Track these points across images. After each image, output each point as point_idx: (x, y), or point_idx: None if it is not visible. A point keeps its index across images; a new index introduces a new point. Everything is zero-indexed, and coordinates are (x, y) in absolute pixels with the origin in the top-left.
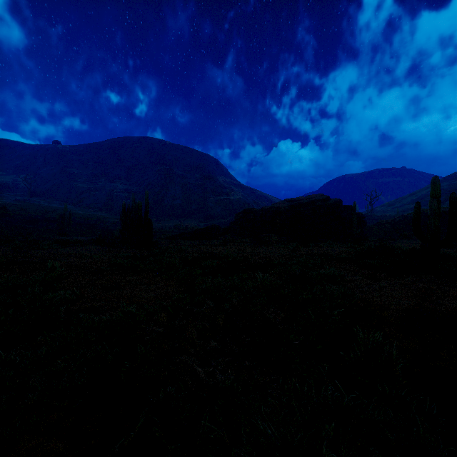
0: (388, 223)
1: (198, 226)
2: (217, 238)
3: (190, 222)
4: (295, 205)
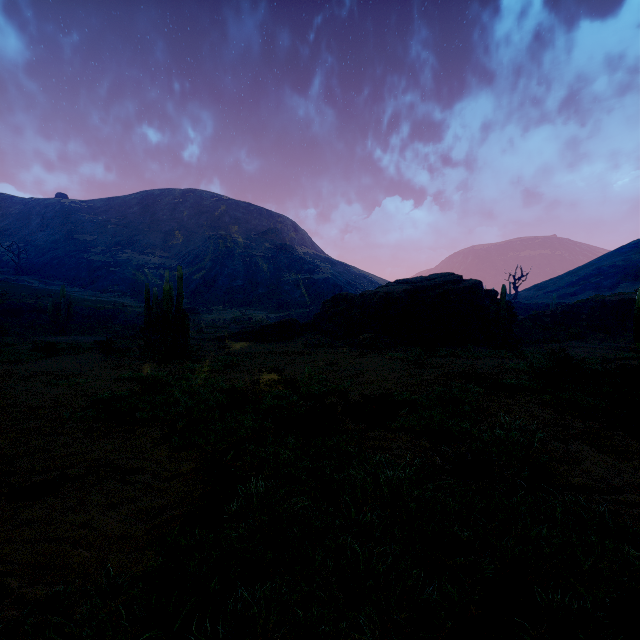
0: (546, 316)
1: (267, 319)
2: (294, 339)
3: (255, 312)
4: (412, 289)
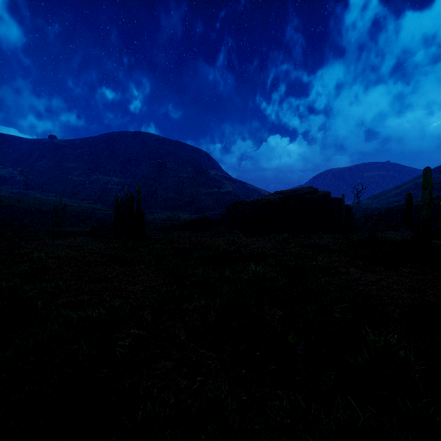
0: (374, 215)
1: (190, 218)
2: (208, 229)
3: (182, 214)
4: (284, 197)
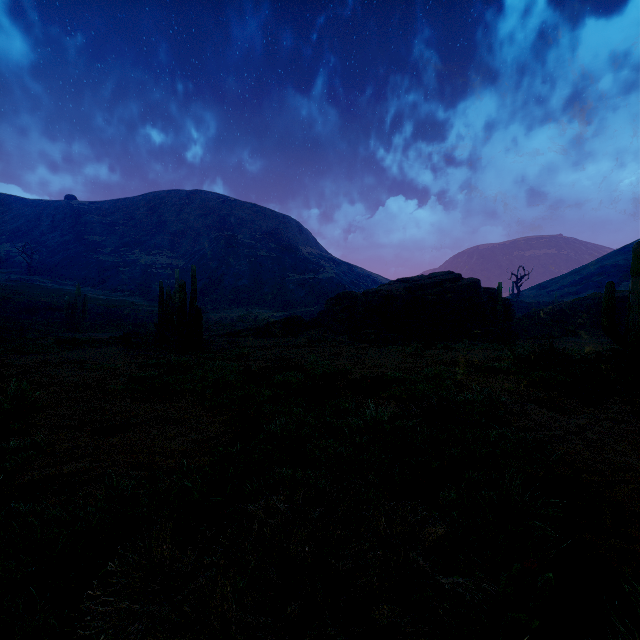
0: (544, 314)
1: (273, 317)
2: (299, 335)
3: (261, 311)
4: (412, 287)
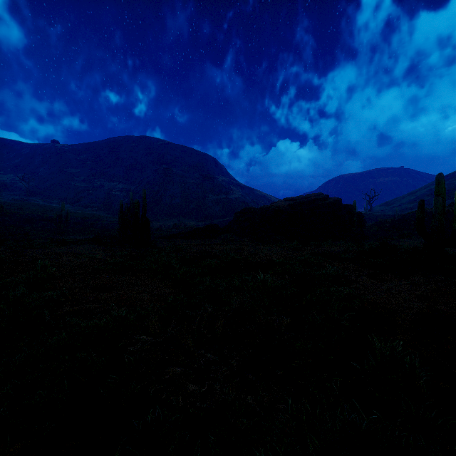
0: (387, 223)
1: (197, 226)
2: (216, 237)
3: (188, 221)
4: (294, 204)
